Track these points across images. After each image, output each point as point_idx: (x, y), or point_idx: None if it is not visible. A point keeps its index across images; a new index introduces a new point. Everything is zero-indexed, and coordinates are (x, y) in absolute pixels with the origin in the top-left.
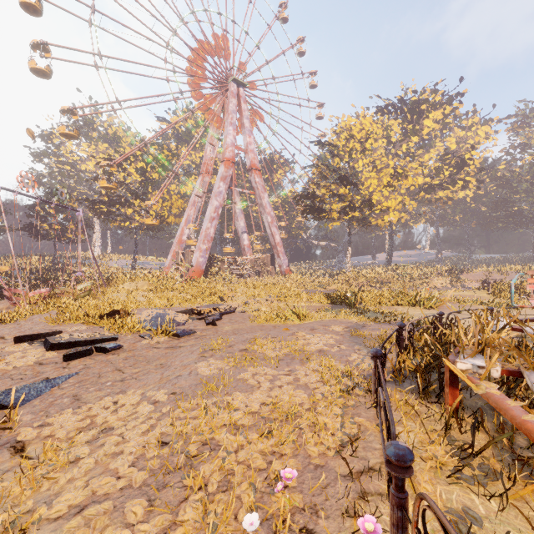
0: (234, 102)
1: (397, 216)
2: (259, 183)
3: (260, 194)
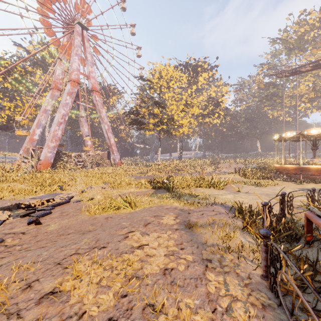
0: (79, 39)
1: (187, 130)
2: (98, 101)
3: (100, 109)
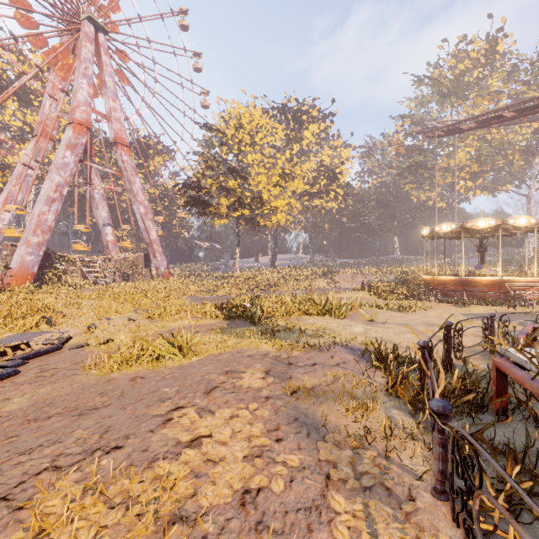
0: (89, 47)
1: (284, 218)
2: (127, 162)
3: (130, 177)
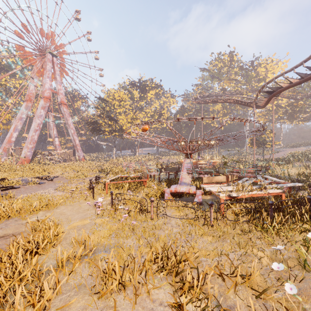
0: (50, 65)
1: (134, 135)
2: (66, 111)
3: (67, 118)
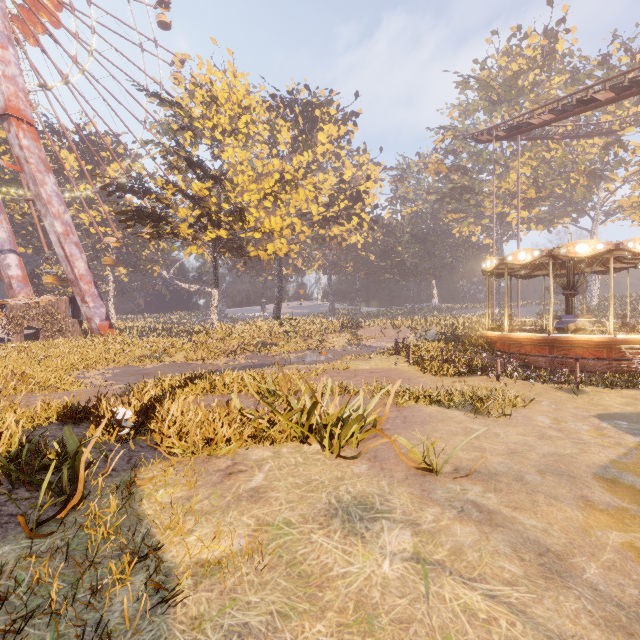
0: None
1: (285, 246)
2: (29, 149)
3: (34, 174)
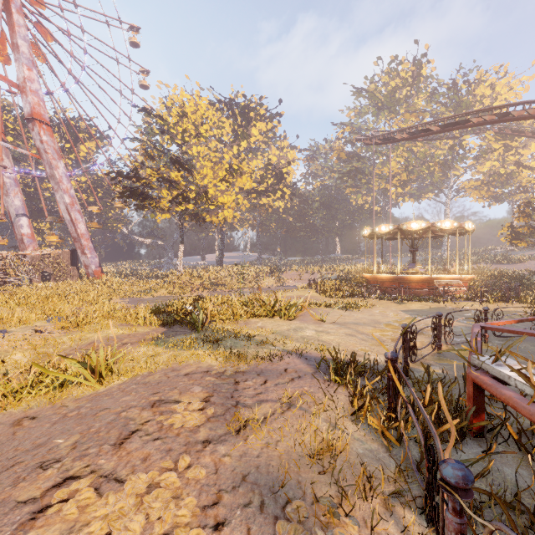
0: None
1: (232, 214)
2: (48, 143)
3: (51, 161)
